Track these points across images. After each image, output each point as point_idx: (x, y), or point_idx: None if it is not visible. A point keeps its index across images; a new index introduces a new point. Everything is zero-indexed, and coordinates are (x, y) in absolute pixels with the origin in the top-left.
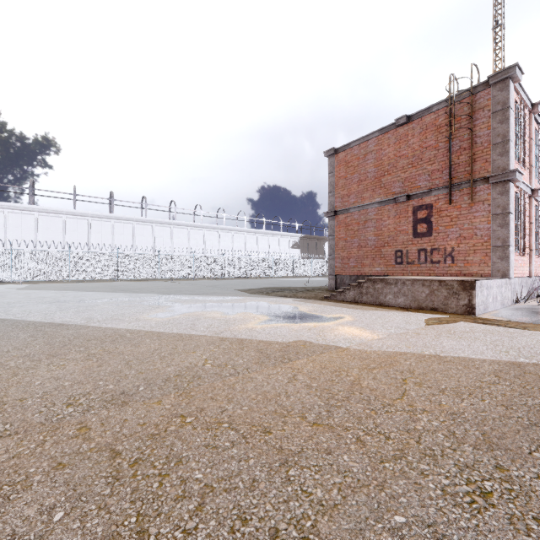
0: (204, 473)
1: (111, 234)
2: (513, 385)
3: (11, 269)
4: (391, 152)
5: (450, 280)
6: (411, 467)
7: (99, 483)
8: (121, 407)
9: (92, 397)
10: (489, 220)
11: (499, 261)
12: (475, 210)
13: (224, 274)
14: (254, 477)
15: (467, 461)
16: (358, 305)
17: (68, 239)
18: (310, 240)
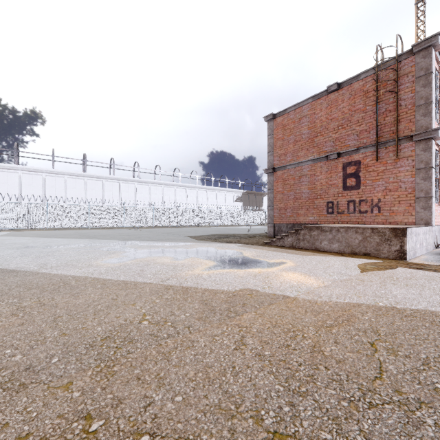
0: None
1: (84, 190)
2: None
3: None
4: (323, 115)
5: (382, 228)
6: None
7: None
8: (16, 394)
9: None
10: (413, 174)
11: (422, 210)
12: (400, 165)
13: (179, 223)
14: None
15: None
16: (296, 250)
17: (47, 193)
18: (251, 195)
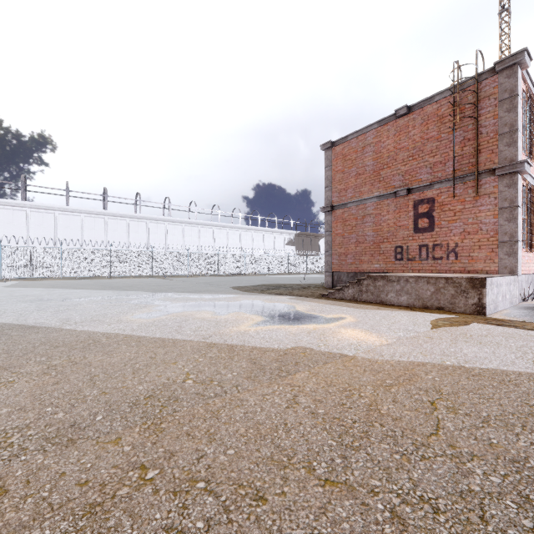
0: None
1: (105, 231)
2: None
3: (0, 266)
4: (391, 144)
5: (457, 277)
6: None
7: None
8: (65, 448)
9: (30, 433)
10: (496, 214)
11: (506, 257)
12: (480, 204)
13: (218, 271)
14: None
15: None
16: (358, 303)
17: (61, 235)
18: (305, 237)
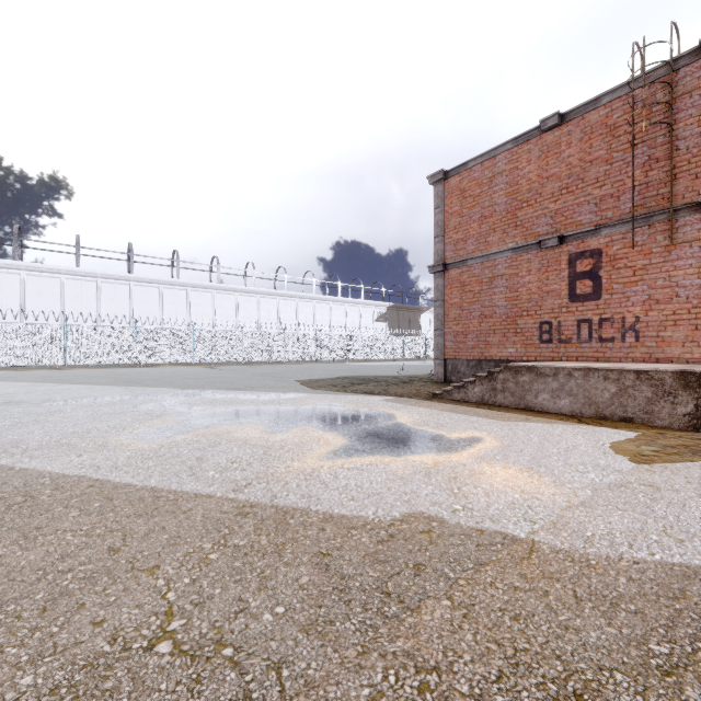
0: None
1: (130, 302)
2: None
3: None
4: (534, 171)
5: (657, 371)
6: None
7: None
8: None
9: None
10: None
11: None
12: (676, 257)
13: (284, 357)
14: None
15: None
16: (491, 409)
17: (69, 308)
18: (402, 311)
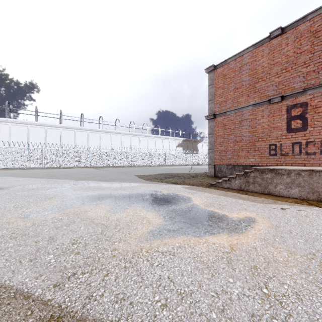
0: None
1: (60, 138)
2: None
3: None
4: (265, 61)
5: None
6: None
7: None
8: None
9: None
10: None
11: None
12: None
13: (133, 163)
14: None
15: None
16: (247, 194)
17: (32, 140)
18: (189, 142)
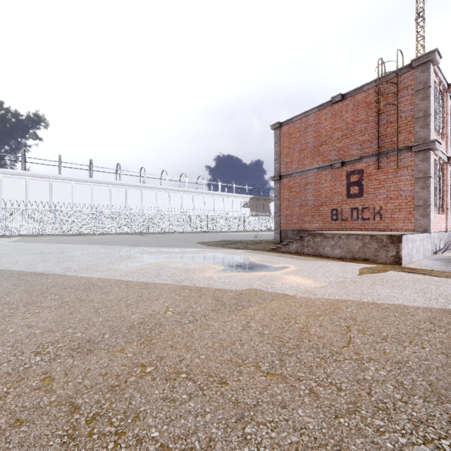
0: (161, 431)
1: (91, 196)
2: (448, 332)
3: (5, 225)
4: (328, 125)
5: (380, 235)
6: (366, 423)
7: (54, 443)
8: (86, 355)
9: (60, 346)
10: (412, 183)
11: (420, 218)
12: (400, 174)
13: (185, 229)
14: (210, 436)
15: (420, 416)
16: (300, 255)
17: (54, 199)
18: (258, 201)
